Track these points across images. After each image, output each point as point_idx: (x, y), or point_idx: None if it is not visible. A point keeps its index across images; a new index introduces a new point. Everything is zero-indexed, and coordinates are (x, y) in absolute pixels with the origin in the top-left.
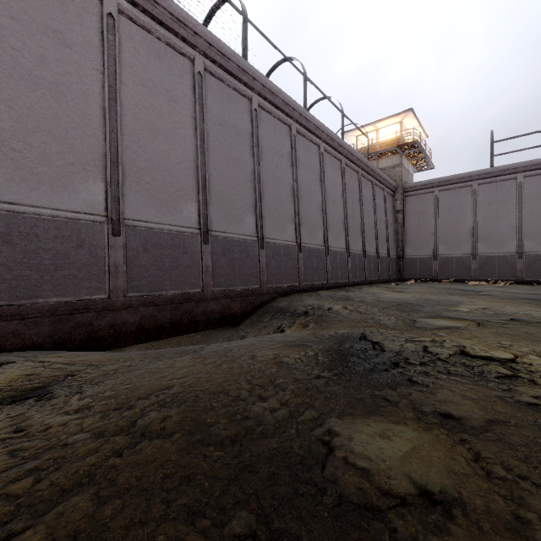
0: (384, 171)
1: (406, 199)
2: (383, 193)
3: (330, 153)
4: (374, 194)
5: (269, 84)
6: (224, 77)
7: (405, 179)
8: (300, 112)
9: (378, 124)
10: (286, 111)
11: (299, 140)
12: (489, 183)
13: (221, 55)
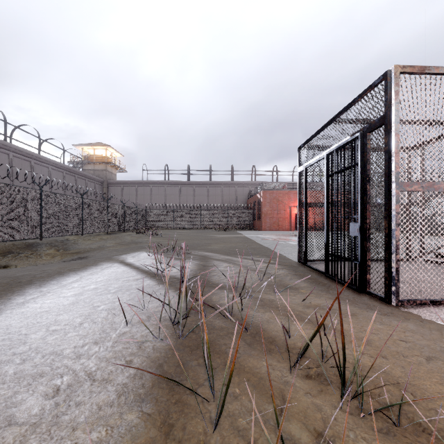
0: (98, 171)
1: (109, 188)
2: (94, 184)
3: (56, 170)
4: (87, 186)
5: (19, 148)
6: None
7: (109, 177)
8: (36, 156)
9: (94, 147)
10: (28, 156)
11: (36, 167)
12: (142, 186)
13: None
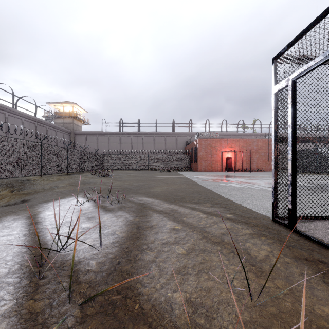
0: (66, 124)
1: (75, 137)
2: (63, 134)
3: (29, 121)
4: (57, 135)
5: None
6: None
7: (76, 129)
8: (10, 109)
9: (63, 104)
10: (2, 109)
11: (10, 118)
12: (101, 136)
13: None
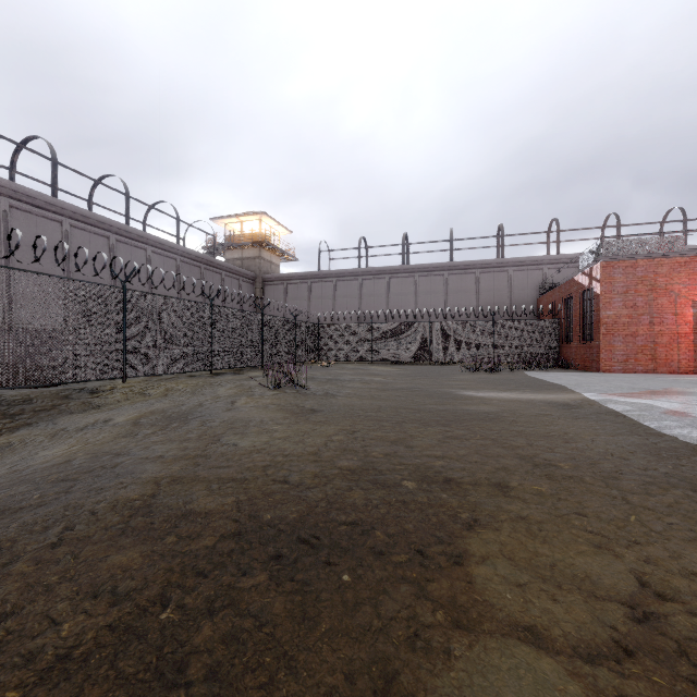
0: (247, 260)
1: (265, 288)
2: (238, 282)
3: (162, 254)
4: (224, 285)
5: (80, 211)
6: (32, 210)
7: (266, 270)
8: (119, 227)
9: (241, 218)
10: (102, 227)
11: (121, 247)
12: (318, 282)
13: (28, 196)
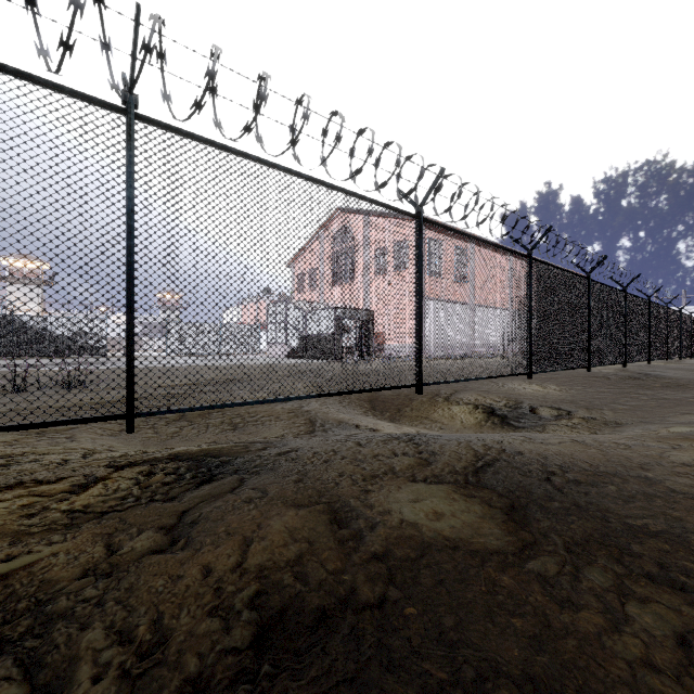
0: None
1: None
2: None
3: None
4: None
5: None
6: None
7: None
8: None
9: None
10: None
11: None
12: None
13: None
